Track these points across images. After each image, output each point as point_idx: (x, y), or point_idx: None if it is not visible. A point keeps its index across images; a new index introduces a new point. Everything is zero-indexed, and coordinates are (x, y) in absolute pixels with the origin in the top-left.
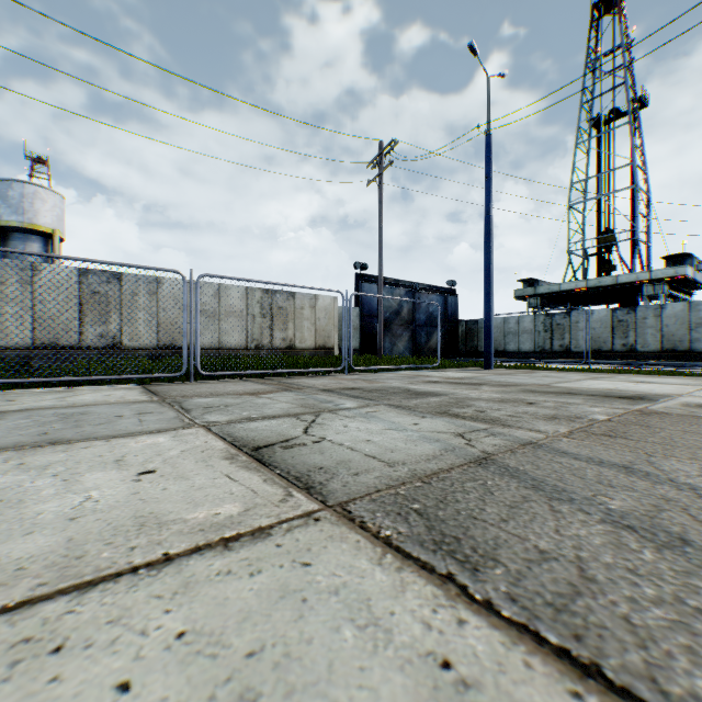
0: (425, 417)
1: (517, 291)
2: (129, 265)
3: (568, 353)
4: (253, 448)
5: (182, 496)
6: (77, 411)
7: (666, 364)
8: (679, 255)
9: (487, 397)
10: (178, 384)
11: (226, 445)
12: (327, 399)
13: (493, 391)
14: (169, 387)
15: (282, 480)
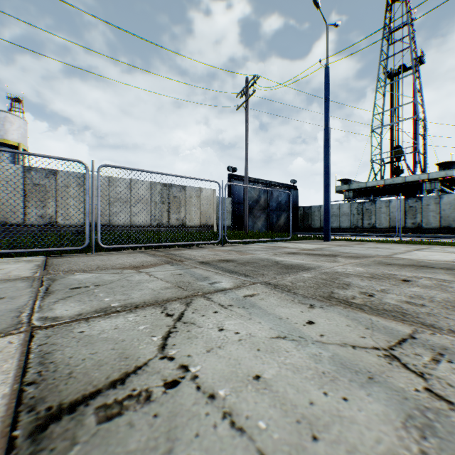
0: (313, 306)
1: (337, 187)
2: (36, 155)
3: (374, 229)
4: (45, 414)
5: None
6: None
7: (445, 237)
8: (448, 162)
9: (354, 272)
10: (80, 256)
11: (2, 402)
12: (203, 275)
13: (351, 263)
14: (68, 259)
15: None
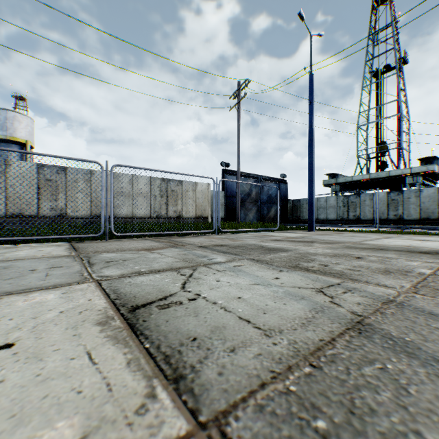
0: (282, 271)
1: (324, 181)
2: (61, 157)
3: (359, 221)
4: (131, 307)
5: (13, 397)
6: (3, 265)
7: (424, 228)
8: (429, 157)
9: (322, 252)
10: (97, 242)
11: (106, 304)
12: (203, 254)
13: (323, 247)
14: (89, 244)
15: (148, 362)
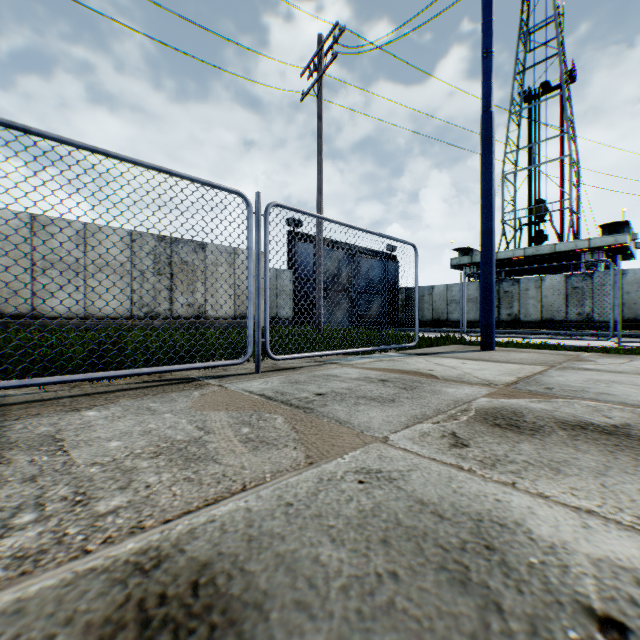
0: None
1: (453, 259)
2: None
3: (517, 323)
4: None
5: None
6: None
7: (639, 336)
8: (617, 223)
9: None
10: None
11: None
12: None
13: None
14: None
15: None
